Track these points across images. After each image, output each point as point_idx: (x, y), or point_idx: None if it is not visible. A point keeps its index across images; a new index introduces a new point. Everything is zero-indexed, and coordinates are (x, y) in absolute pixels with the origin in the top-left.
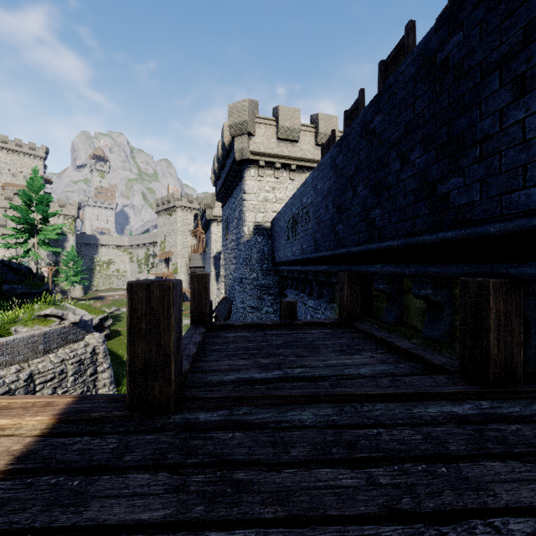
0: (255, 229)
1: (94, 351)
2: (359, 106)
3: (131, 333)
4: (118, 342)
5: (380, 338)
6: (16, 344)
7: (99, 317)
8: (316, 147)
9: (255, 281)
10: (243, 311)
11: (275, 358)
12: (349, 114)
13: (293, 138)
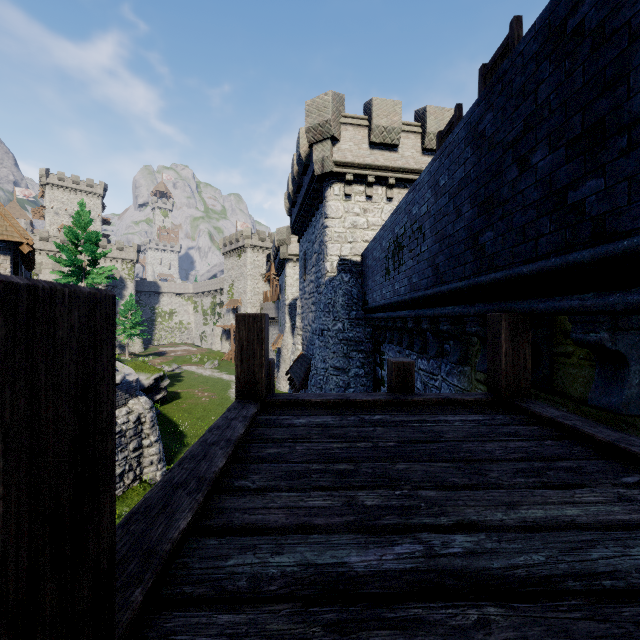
0: (341, 264)
1: (138, 420)
2: (512, 46)
3: None
4: (176, 407)
5: (606, 443)
6: None
7: (154, 377)
8: (422, 153)
9: (341, 334)
10: (324, 374)
11: (390, 488)
12: (490, 68)
13: (391, 141)
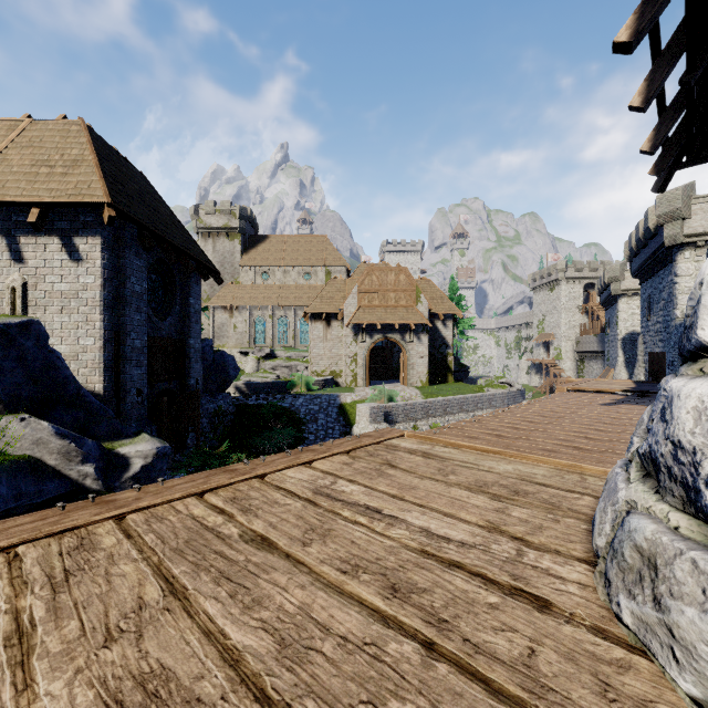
0: None
1: None
2: None
3: (652, 364)
4: None
5: None
6: (497, 396)
7: None
8: None
9: None
10: None
11: None
12: None
13: None
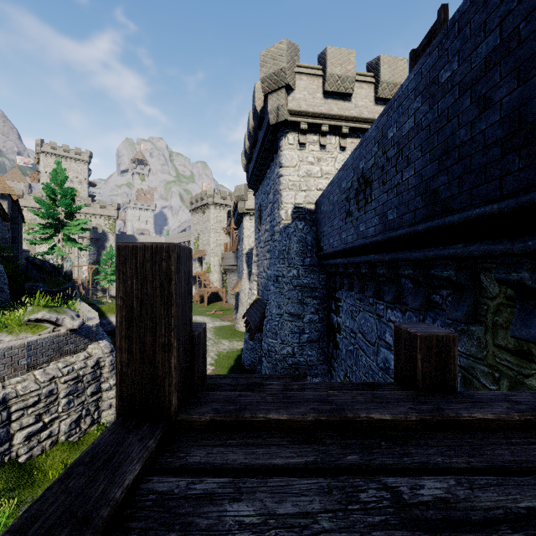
0: (295, 212)
1: (97, 364)
2: None
3: None
4: None
5: None
6: None
7: None
8: (375, 103)
9: (295, 280)
10: (279, 319)
11: None
12: None
13: (345, 90)
